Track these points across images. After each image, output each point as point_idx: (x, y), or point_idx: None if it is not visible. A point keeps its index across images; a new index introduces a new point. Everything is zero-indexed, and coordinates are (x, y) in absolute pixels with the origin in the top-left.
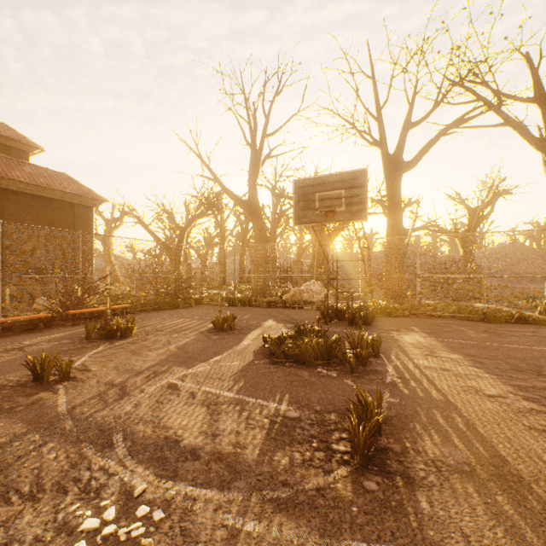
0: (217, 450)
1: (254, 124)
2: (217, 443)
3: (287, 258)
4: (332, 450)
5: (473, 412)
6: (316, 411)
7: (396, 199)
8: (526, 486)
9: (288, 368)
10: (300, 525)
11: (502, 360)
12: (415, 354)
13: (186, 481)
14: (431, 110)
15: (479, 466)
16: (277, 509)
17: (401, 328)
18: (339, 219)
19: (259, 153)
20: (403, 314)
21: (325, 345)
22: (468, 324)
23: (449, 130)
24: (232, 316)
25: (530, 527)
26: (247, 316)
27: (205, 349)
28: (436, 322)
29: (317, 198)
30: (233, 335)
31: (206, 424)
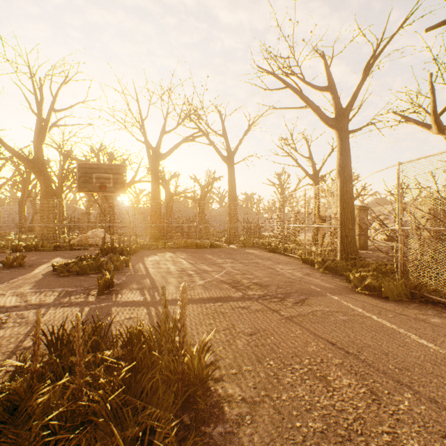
0: (30, 304)
1: (41, 95)
2: (29, 302)
3: (77, 209)
4: (90, 294)
5: (157, 277)
6: (86, 287)
7: (156, 176)
8: (156, 288)
9: (72, 277)
10: (72, 307)
11: (186, 261)
12: (149, 264)
13: (16, 311)
14: (176, 127)
15: (145, 287)
16: (63, 307)
17: (151, 255)
18: (109, 191)
19: (47, 122)
20: (158, 248)
21: (98, 264)
22: (188, 250)
23: (185, 141)
24: (22, 255)
25: (149, 293)
26: (36, 258)
27: (0, 278)
28: (173, 250)
29: (95, 176)
30: (24, 269)
31: (19, 300)
